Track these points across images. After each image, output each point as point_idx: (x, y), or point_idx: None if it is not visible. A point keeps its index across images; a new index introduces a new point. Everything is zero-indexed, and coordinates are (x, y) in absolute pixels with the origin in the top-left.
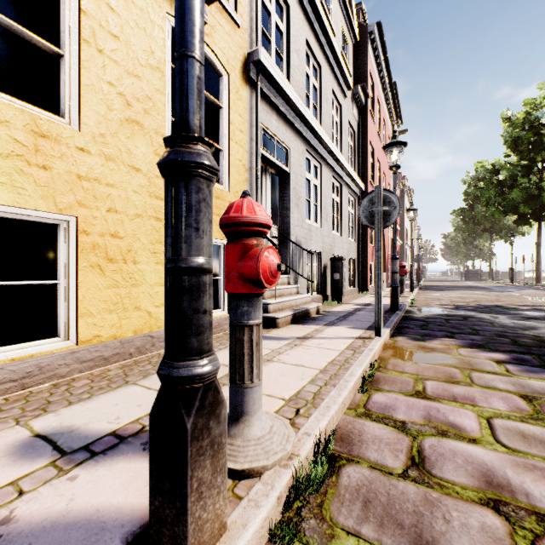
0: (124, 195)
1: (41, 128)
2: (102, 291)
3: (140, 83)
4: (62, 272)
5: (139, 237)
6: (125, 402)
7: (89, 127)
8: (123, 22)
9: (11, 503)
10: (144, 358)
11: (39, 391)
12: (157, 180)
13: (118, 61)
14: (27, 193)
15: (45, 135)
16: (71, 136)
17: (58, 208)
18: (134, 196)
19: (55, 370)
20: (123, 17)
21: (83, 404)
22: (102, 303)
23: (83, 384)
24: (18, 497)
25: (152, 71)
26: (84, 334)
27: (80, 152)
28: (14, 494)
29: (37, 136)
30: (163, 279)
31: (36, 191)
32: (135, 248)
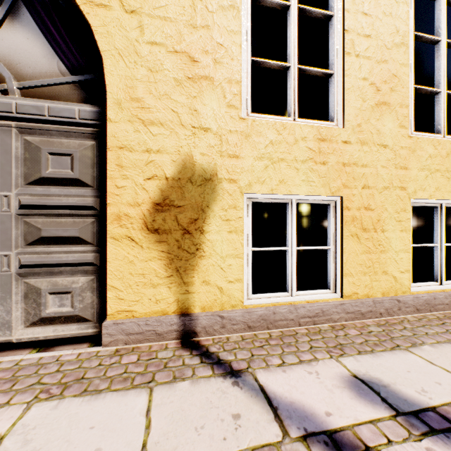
0: (374, 172)
1: (321, 135)
2: (358, 256)
3: (386, 66)
4: (331, 240)
5: (385, 207)
6: (415, 371)
7: (350, 122)
8: (373, 20)
9: (387, 447)
10: (393, 321)
11: (324, 329)
12: (400, 152)
13: (369, 56)
14: (314, 184)
15: (324, 139)
16: (338, 134)
17: (330, 191)
18: (381, 171)
19: (330, 315)
20: (373, 15)
21: (371, 357)
22: (358, 266)
23: (355, 334)
24: (389, 443)
25: (397, 49)
26: (346, 290)
27: (344, 144)
28: (383, 437)
29: (319, 142)
30: (407, 246)
31: (319, 181)
32: (383, 217)
